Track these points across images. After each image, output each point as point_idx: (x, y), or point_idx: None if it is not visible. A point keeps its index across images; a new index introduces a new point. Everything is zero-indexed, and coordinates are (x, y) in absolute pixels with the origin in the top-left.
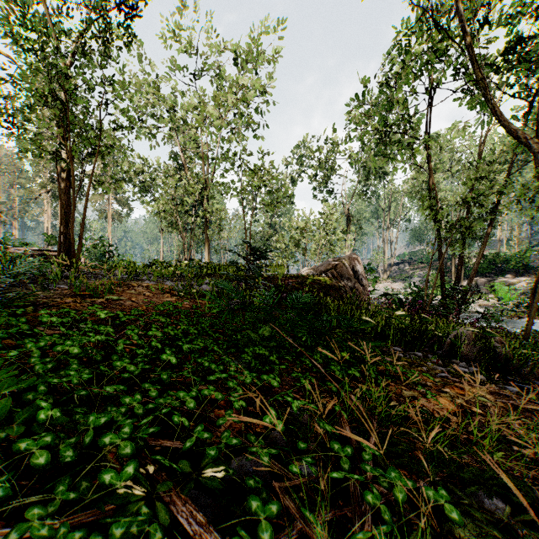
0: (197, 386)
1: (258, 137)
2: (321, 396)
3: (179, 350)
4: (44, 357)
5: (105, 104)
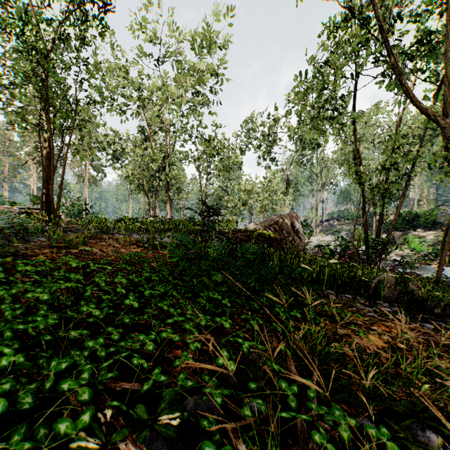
0: (157, 328)
1: (212, 113)
2: (267, 335)
3: (142, 295)
4: (16, 303)
5: (81, 82)
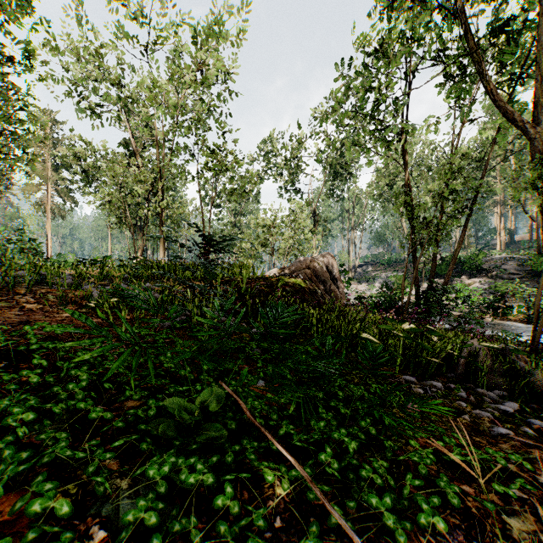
0: None
1: (220, 122)
2: None
3: None
4: None
5: None
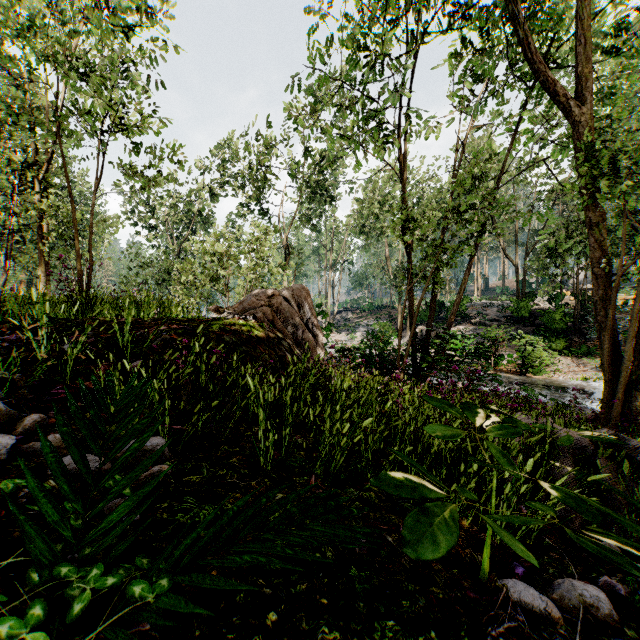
0: None
1: (139, 87)
2: None
3: None
4: None
5: None
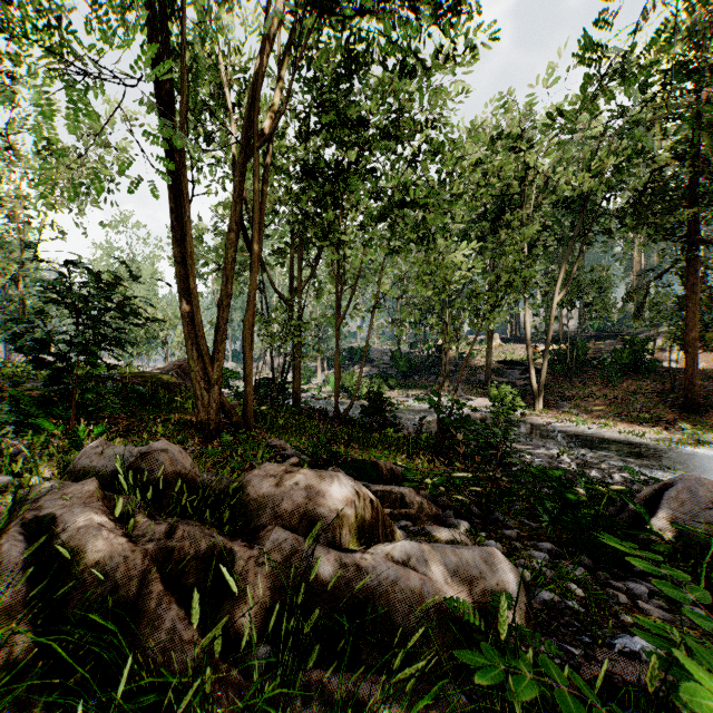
0: None
1: (104, 225)
2: None
3: None
4: None
5: None
